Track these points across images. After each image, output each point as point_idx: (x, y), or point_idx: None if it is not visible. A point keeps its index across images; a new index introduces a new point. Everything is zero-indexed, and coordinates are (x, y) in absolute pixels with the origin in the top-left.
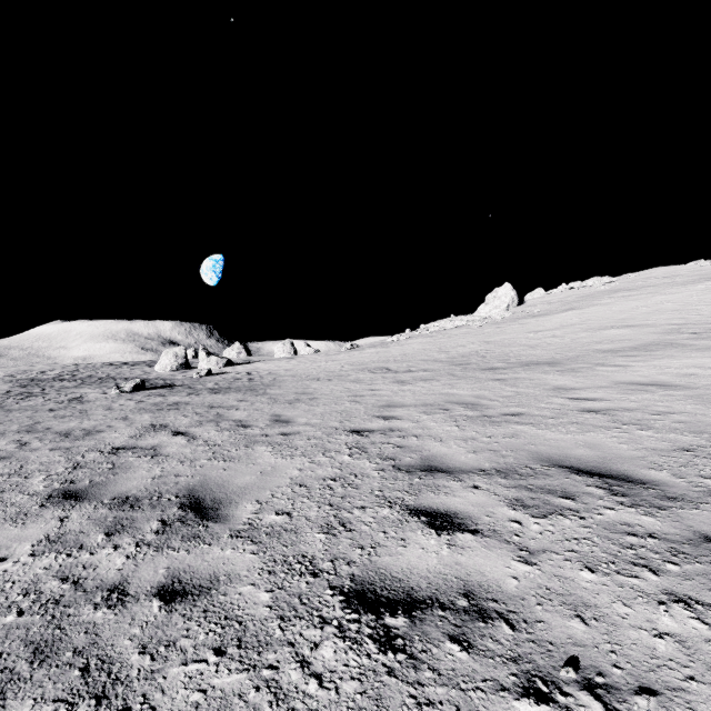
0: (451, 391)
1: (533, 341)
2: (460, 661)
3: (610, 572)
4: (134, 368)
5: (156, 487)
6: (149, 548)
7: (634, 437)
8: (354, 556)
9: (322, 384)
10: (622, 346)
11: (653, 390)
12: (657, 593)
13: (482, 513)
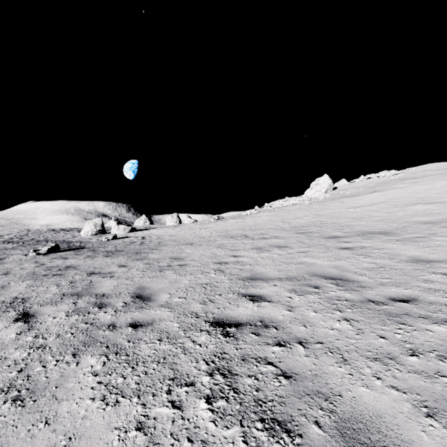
0: (308, 260)
1: (356, 214)
2: None
3: None
4: (68, 233)
5: None
6: None
7: None
8: None
9: (194, 249)
10: (437, 218)
11: None
12: None
13: None
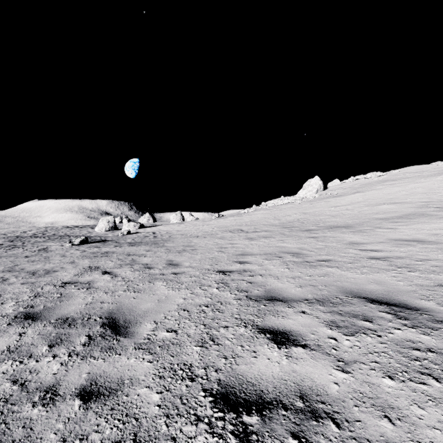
0: (283, 245)
1: (334, 212)
2: None
3: (405, 379)
4: (82, 229)
5: (87, 310)
6: (77, 357)
7: (407, 276)
8: (220, 364)
9: (200, 240)
10: (391, 215)
11: (415, 244)
12: (442, 398)
13: (309, 332)
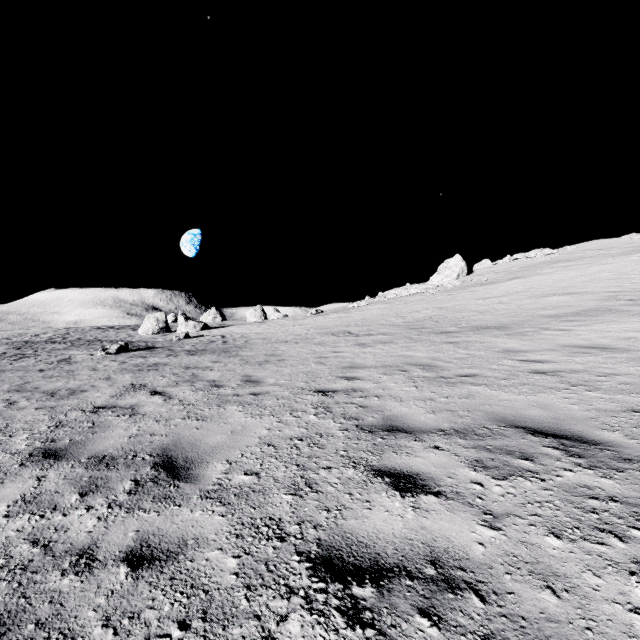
0: (408, 353)
1: (482, 307)
2: (431, 638)
3: (576, 538)
4: (120, 331)
5: (131, 446)
6: (120, 509)
7: (584, 398)
8: (321, 518)
9: (290, 347)
10: (564, 311)
11: (597, 353)
12: (626, 562)
13: (444, 474)
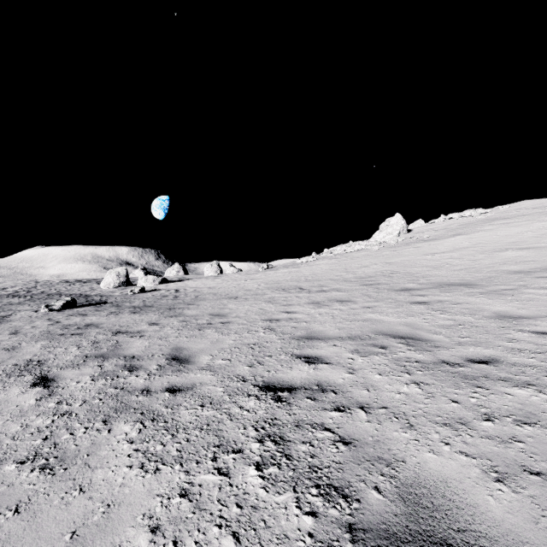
0: (375, 316)
1: (434, 262)
2: None
3: None
4: (85, 285)
5: None
6: None
7: None
8: None
9: (238, 304)
10: (531, 267)
11: None
12: None
13: None
